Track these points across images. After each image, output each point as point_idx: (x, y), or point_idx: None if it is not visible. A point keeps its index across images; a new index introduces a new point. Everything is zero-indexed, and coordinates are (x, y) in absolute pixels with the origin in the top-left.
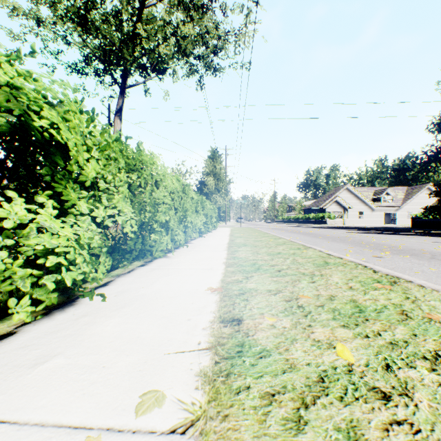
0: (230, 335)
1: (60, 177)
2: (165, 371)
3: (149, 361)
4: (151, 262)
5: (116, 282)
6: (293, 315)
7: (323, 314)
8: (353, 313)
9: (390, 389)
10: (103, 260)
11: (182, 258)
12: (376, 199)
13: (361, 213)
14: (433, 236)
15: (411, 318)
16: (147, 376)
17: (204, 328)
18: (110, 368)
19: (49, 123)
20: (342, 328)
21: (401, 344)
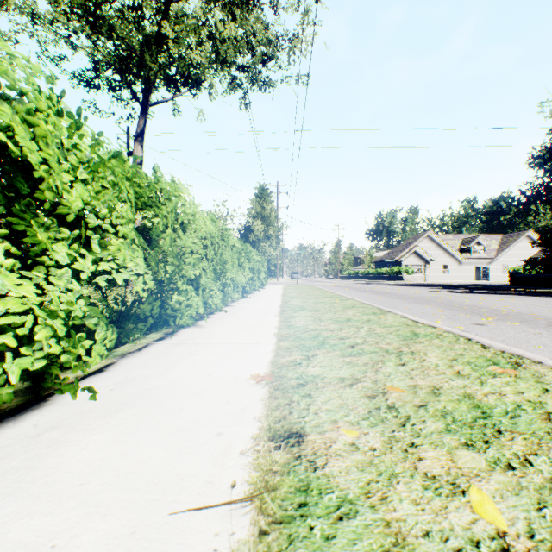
0: (285, 466)
1: (20, 208)
2: None
3: (141, 530)
4: (174, 334)
5: (117, 366)
6: (384, 423)
7: (429, 422)
8: (474, 418)
9: None
10: (98, 333)
11: (217, 328)
12: (464, 249)
13: (446, 266)
14: (539, 295)
15: None
16: None
17: (244, 451)
18: (64, 551)
19: None
20: (466, 450)
21: None
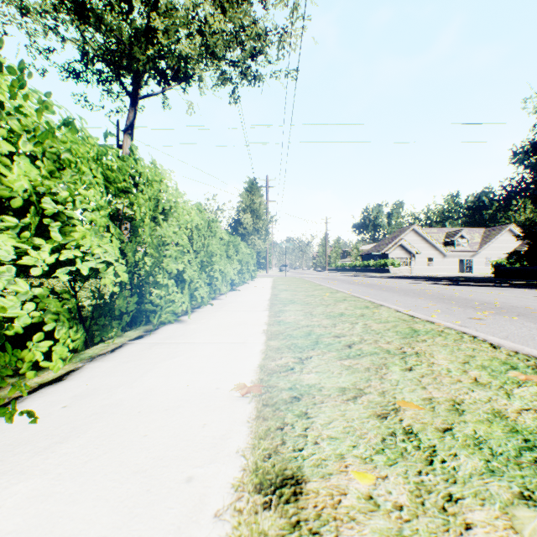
0: None
1: None
2: None
3: None
4: (154, 332)
5: (80, 373)
6: (405, 460)
7: (463, 456)
8: (518, 450)
9: None
10: (58, 335)
11: (202, 324)
12: (448, 243)
13: (430, 259)
14: (526, 287)
15: None
16: None
17: (220, 512)
18: None
19: None
20: (527, 508)
21: None
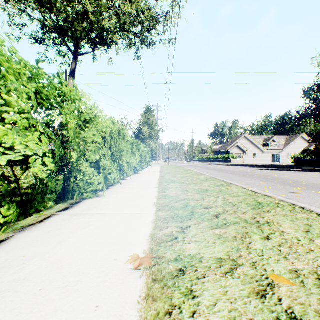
0: None
1: None
2: None
3: None
4: (77, 204)
5: (7, 244)
6: None
7: None
8: None
9: None
10: None
11: (112, 198)
12: (265, 144)
13: (255, 154)
14: (316, 171)
15: None
16: None
17: None
18: None
19: None
20: None
21: None
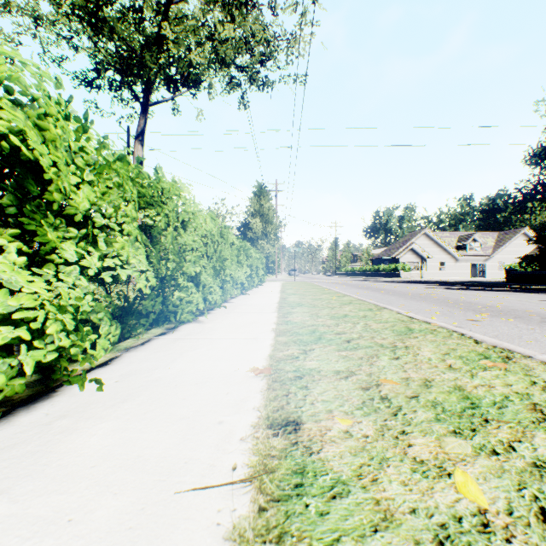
0: (283, 451)
1: (31, 208)
2: (172, 528)
3: (149, 507)
4: (175, 329)
5: (121, 360)
6: (377, 413)
7: (420, 411)
8: (463, 409)
9: None
10: (103, 328)
11: (217, 323)
12: (461, 247)
13: (442, 264)
14: (534, 292)
15: None
16: (141, 542)
17: (244, 438)
18: (80, 525)
19: (4, 123)
20: (454, 437)
21: None
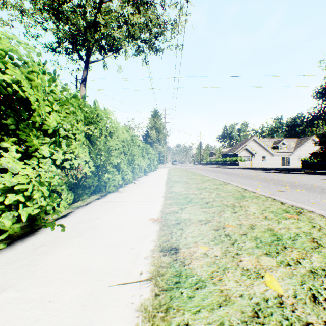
0: (169, 264)
1: (24, 126)
2: (107, 305)
3: (94, 294)
4: (105, 196)
5: (74, 213)
6: (222, 243)
7: (247, 242)
8: (272, 241)
9: (323, 325)
10: (64, 195)
11: (130, 192)
12: (275, 147)
13: (264, 157)
14: (318, 174)
15: (322, 246)
16: (90, 312)
17: (146, 257)
18: (55, 303)
19: (9, 78)
20: (266, 256)
21: (320, 272)
